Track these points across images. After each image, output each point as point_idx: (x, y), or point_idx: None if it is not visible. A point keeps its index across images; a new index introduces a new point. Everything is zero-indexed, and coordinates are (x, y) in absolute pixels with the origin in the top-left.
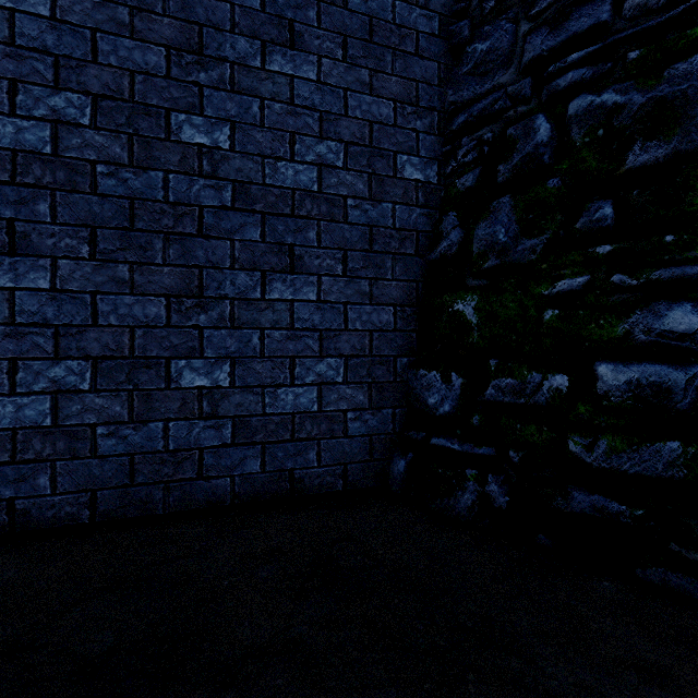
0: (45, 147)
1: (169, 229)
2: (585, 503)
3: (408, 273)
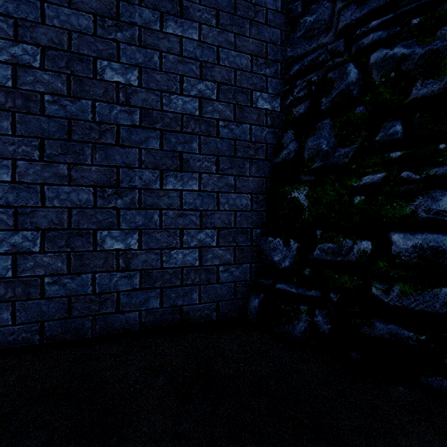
0: (7, 82)
1: (96, 140)
2: (384, 330)
3: (260, 171)
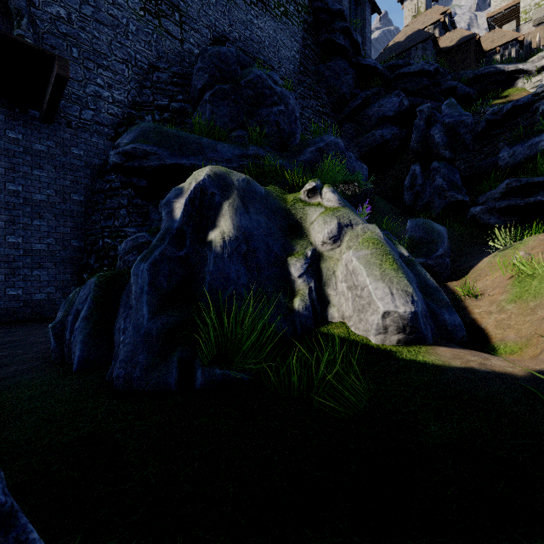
0: None
1: (6, 261)
2: None
3: (75, 267)
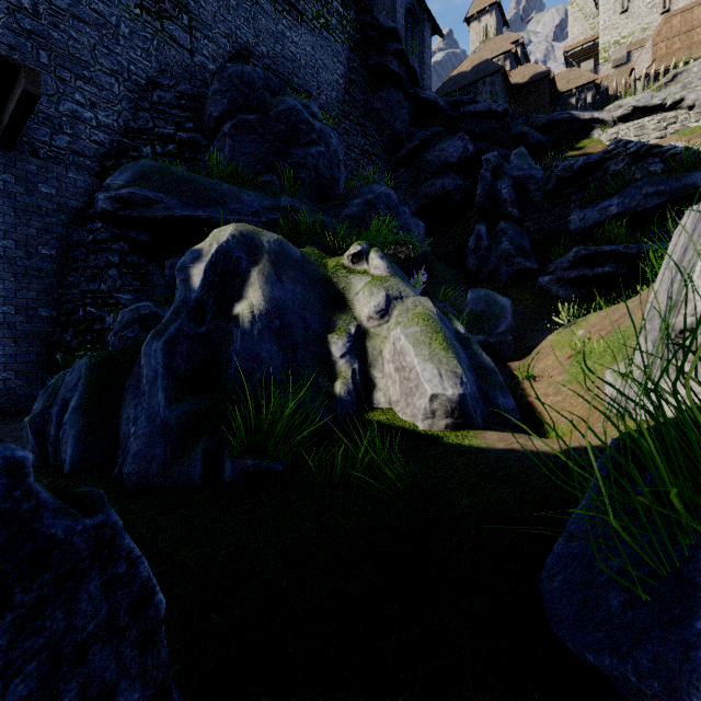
0: None
1: None
2: None
3: (43, 344)
